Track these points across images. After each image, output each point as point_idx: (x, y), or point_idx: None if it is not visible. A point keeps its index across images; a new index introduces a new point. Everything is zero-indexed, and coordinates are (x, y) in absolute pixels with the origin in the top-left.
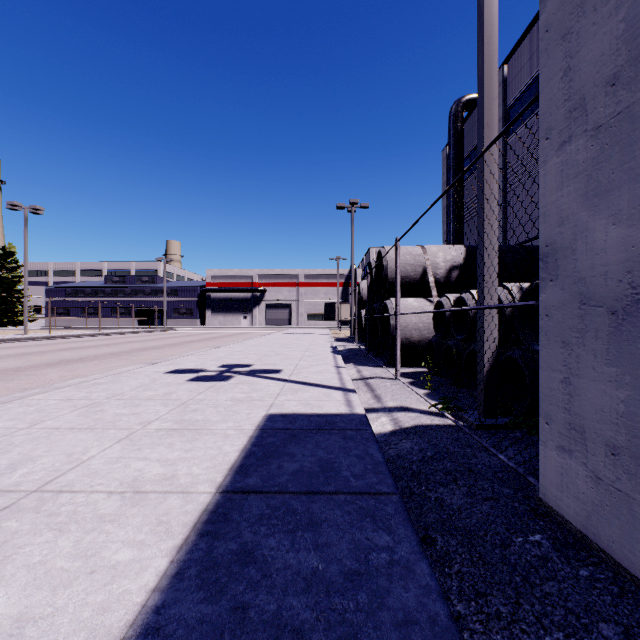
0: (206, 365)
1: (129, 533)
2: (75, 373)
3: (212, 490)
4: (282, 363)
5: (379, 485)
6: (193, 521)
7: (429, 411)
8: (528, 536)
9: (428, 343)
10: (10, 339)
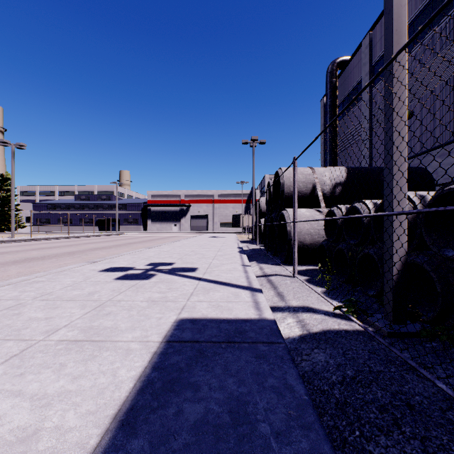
0: (136, 263)
1: None
2: (31, 269)
3: None
4: (198, 262)
5: None
6: None
7: (332, 312)
8: None
9: (319, 246)
10: None
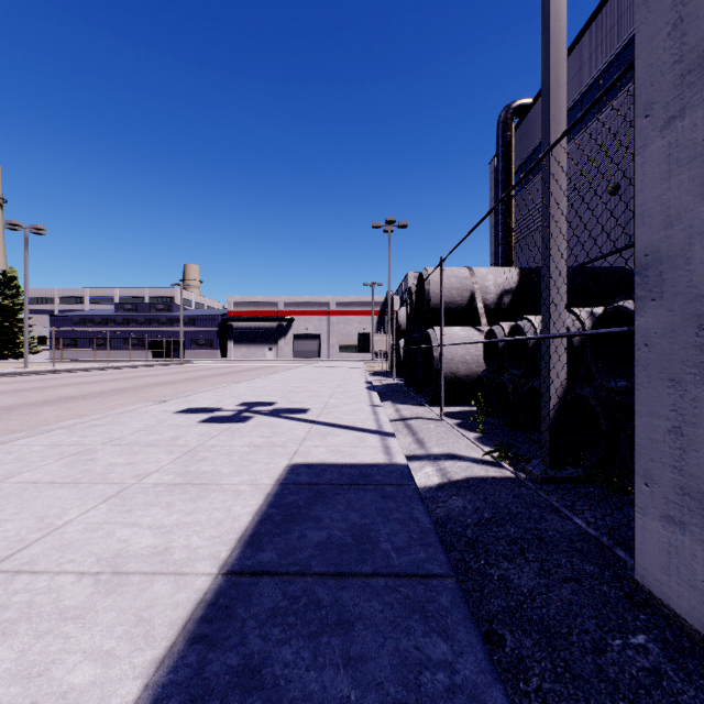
0: (223, 403)
1: (95, 638)
2: (74, 412)
3: (213, 570)
4: (310, 401)
5: (429, 563)
6: (183, 618)
7: (482, 459)
8: (628, 637)
9: (477, 378)
10: (8, 373)
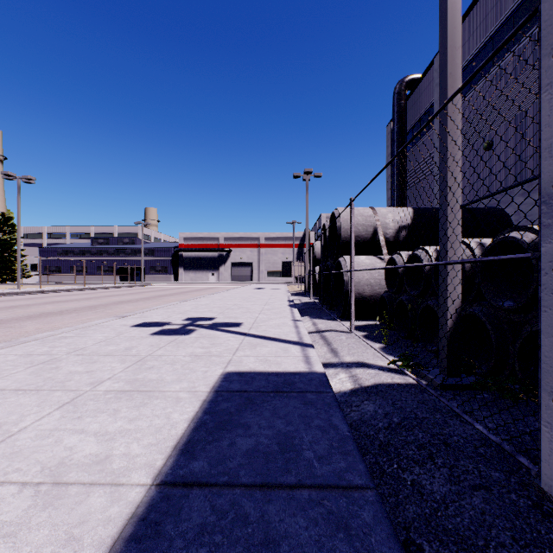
0: (172, 318)
1: None
2: (51, 325)
3: (148, 481)
4: (243, 316)
5: (349, 473)
6: (113, 537)
7: (388, 367)
8: (546, 552)
9: (380, 298)
10: (3, 293)
